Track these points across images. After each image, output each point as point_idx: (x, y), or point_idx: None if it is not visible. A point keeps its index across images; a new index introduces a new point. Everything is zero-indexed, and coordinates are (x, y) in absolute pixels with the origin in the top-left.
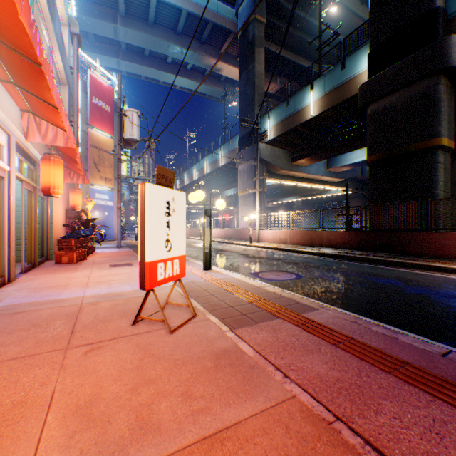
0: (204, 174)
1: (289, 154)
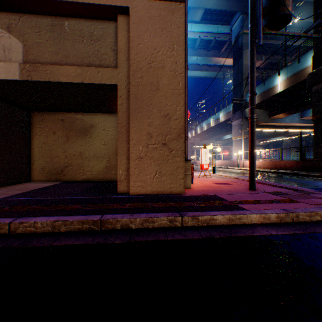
0: (210, 127)
1: (267, 112)
